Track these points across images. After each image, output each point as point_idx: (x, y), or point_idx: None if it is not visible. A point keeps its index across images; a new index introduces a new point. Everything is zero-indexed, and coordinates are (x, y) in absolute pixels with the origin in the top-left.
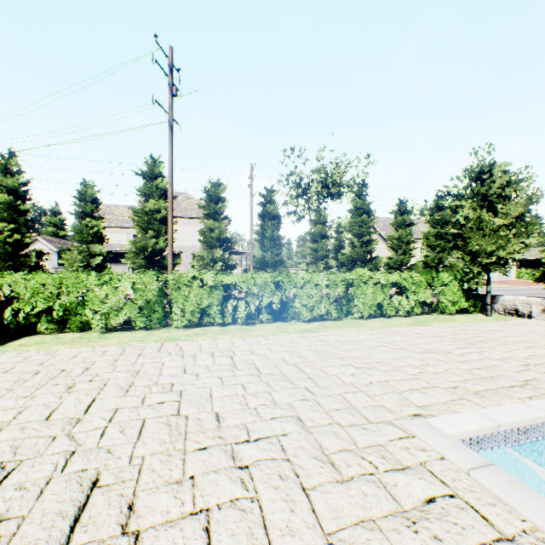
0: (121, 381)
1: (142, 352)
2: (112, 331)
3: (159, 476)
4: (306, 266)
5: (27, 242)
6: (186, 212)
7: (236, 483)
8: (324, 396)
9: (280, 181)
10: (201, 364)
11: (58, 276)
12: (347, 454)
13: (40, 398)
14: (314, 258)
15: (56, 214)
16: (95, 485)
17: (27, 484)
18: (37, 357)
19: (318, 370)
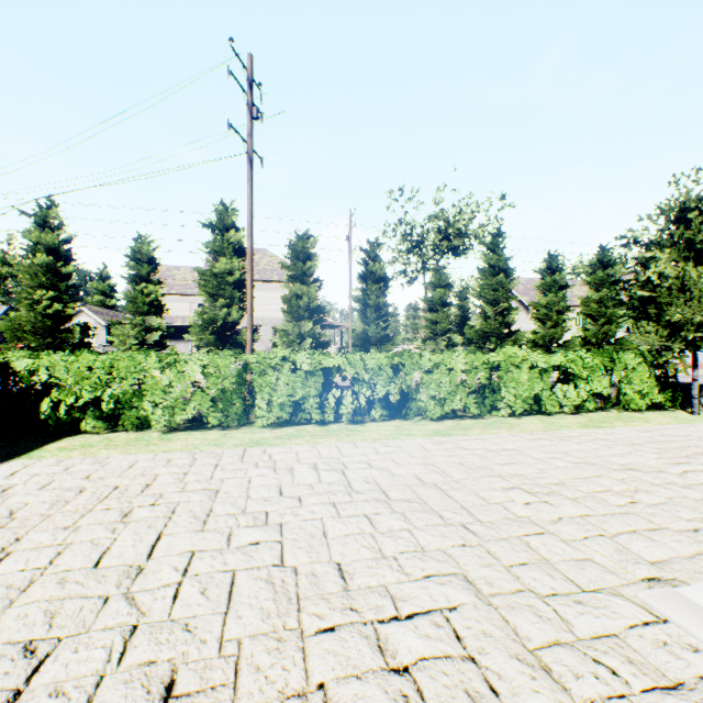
0: (194, 506)
1: (219, 461)
2: (177, 431)
3: (268, 681)
4: (421, 344)
5: (70, 313)
6: (265, 274)
7: (394, 702)
8: (494, 540)
9: (385, 232)
10: (302, 483)
11: (108, 357)
12: (565, 651)
13: (86, 530)
14: (433, 333)
15: (104, 278)
16: (170, 695)
17: (67, 687)
18: (82, 466)
19: (472, 496)
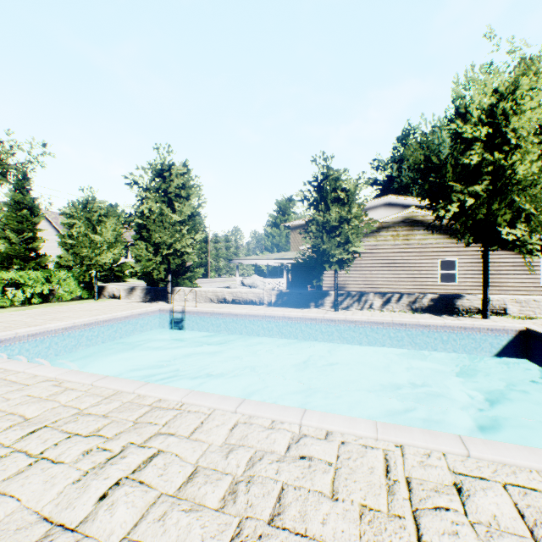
0: None
1: None
2: None
3: None
4: None
5: None
6: None
7: None
8: None
9: None
10: None
11: None
12: None
13: None
14: None
15: None
16: None
17: None
18: None
19: None
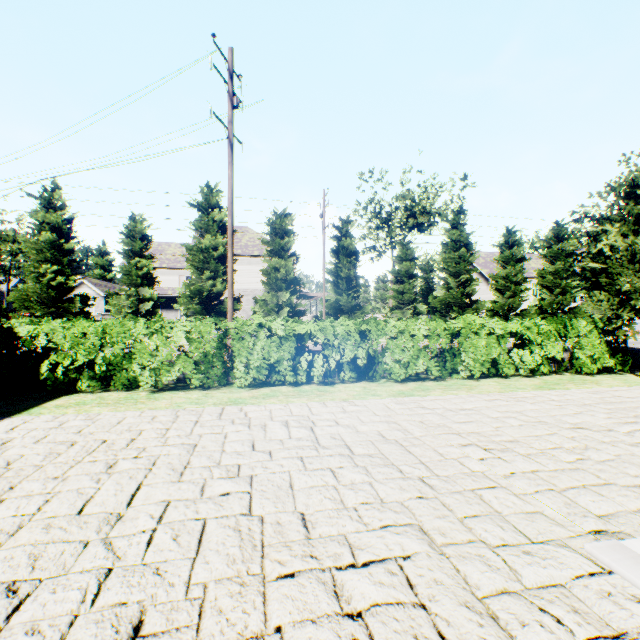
0: (173, 459)
1: (199, 418)
2: (163, 390)
3: (229, 623)
4: (389, 313)
5: (72, 285)
6: (247, 249)
7: None
8: (449, 493)
9: (356, 211)
10: (273, 438)
11: (101, 323)
12: (513, 600)
13: (73, 480)
14: (399, 302)
15: (103, 254)
16: (137, 635)
17: (43, 625)
18: (75, 422)
19: (430, 452)
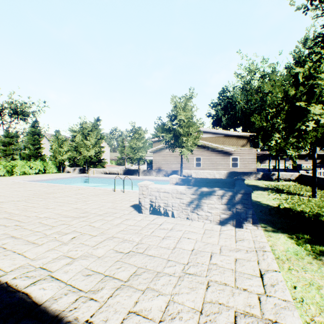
0: None
1: None
2: None
3: None
4: None
5: None
6: None
7: None
8: None
9: None
10: None
11: None
12: None
13: None
14: (5, 154)
15: None
16: None
17: None
18: None
19: None
